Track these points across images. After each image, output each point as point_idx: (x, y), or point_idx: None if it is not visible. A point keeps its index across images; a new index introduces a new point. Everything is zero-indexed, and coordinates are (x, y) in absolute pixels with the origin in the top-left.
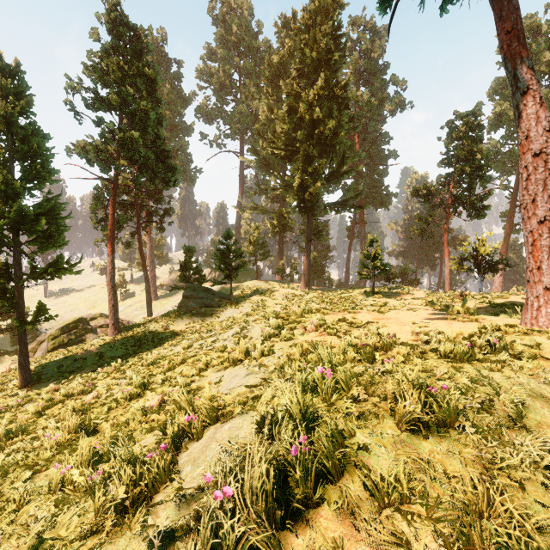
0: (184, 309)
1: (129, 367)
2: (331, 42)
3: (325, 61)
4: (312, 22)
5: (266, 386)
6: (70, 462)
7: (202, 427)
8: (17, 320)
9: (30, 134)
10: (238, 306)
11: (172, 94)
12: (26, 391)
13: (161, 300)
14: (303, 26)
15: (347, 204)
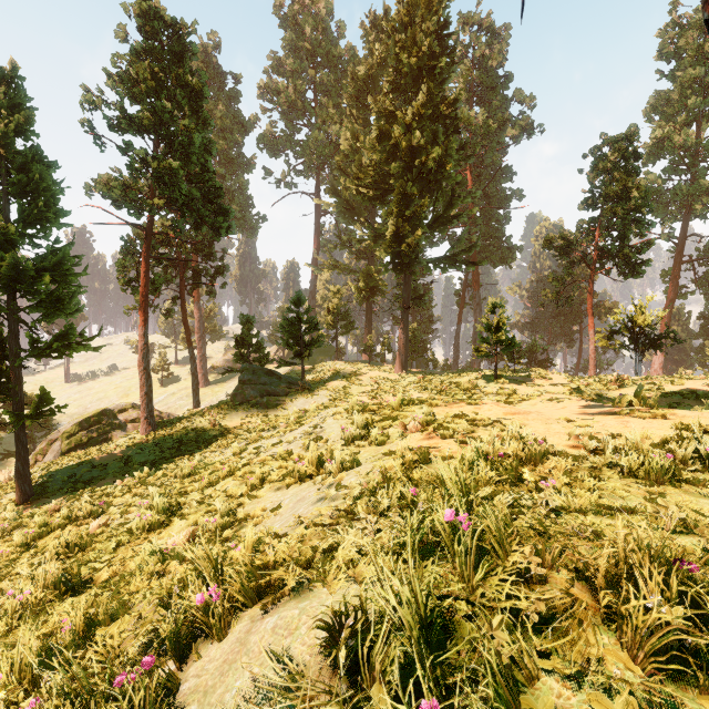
0: (240, 399)
1: (158, 479)
2: (435, 44)
3: (427, 69)
4: (410, 19)
5: (347, 527)
6: (4, 666)
7: (230, 611)
8: (11, 412)
9: (31, 162)
10: (312, 394)
11: (227, 118)
12: (24, 509)
13: (214, 386)
14: (399, 24)
15: (457, 259)
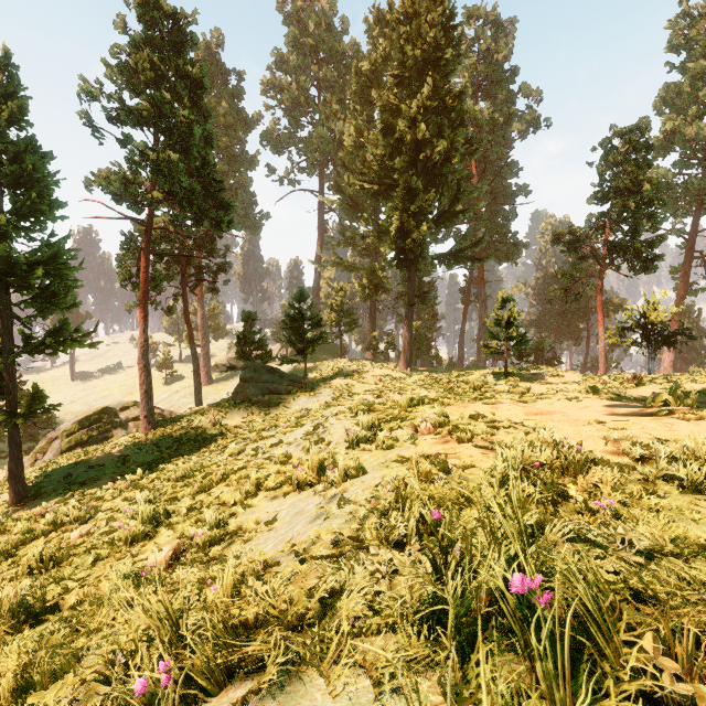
0: (241, 397)
1: (151, 481)
2: (441, 35)
3: (433, 61)
4: (415, 11)
5: (353, 563)
6: None
7: (187, 699)
8: (3, 410)
9: (25, 152)
10: (314, 392)
11: (230, 115)
12: (16, 510)
13: (217, 384)
14: (403, 16)
15: (463, 255)
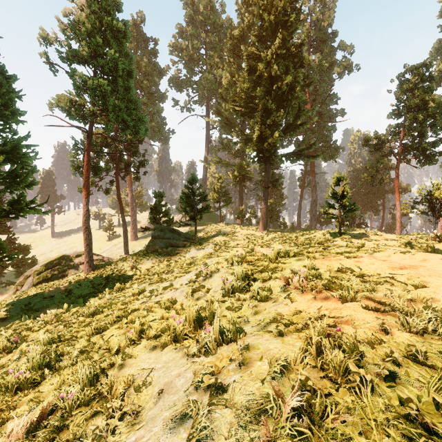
0: (152, 249)
1: (71, 315)
2: (287, 5)
3: (282, 23)
4: None
5: None
6: None
7: None
8: None
9: None
10: (201, 246)
11: (149, 66)
12: None
13: (140, 240)
14: None
15: (302, 154)
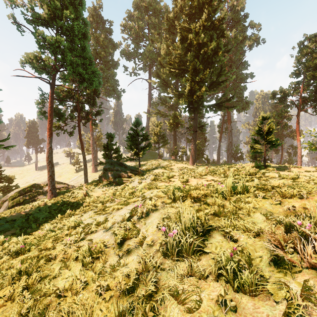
0: (103, 179)
1: (1, 251)
2: None
3: (207, 3)
4: None
5: None
6: None
7: None
8: None
9: None
10: (144, 177)
11: (105, 41)
12: None
13: (99, 172)
14: None
15: (223, 105)
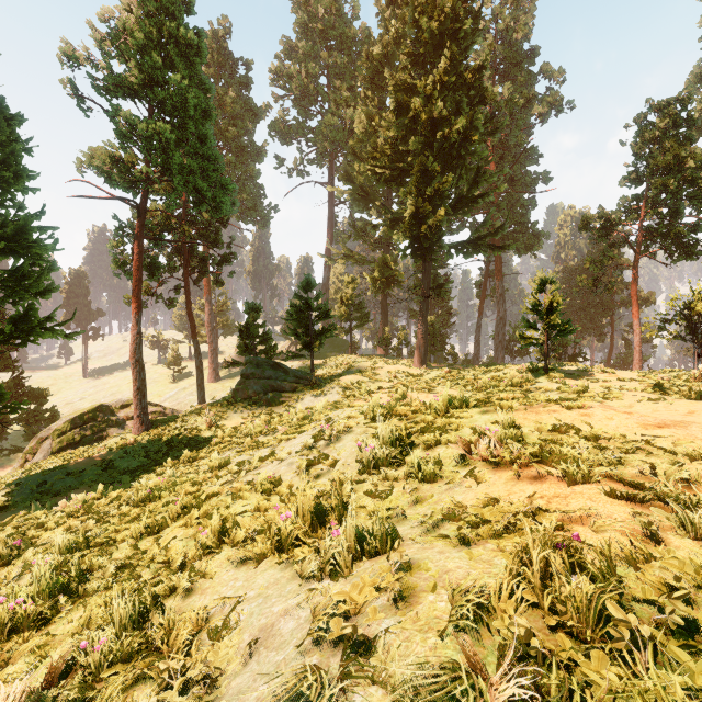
0: (241, 395)
1: (109, 503)
2: (459, 4)
3: (450, 34)
4: None
5: None
6: None
7: None
8: None
9: None
10: (322, 390)
11: (237, 104)
12: None
13: (224, 381)
14: None
15: (482, 243)
